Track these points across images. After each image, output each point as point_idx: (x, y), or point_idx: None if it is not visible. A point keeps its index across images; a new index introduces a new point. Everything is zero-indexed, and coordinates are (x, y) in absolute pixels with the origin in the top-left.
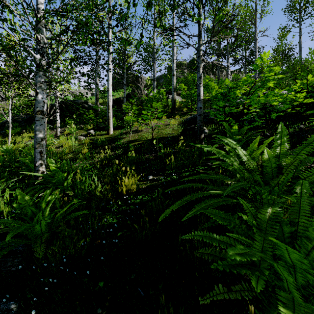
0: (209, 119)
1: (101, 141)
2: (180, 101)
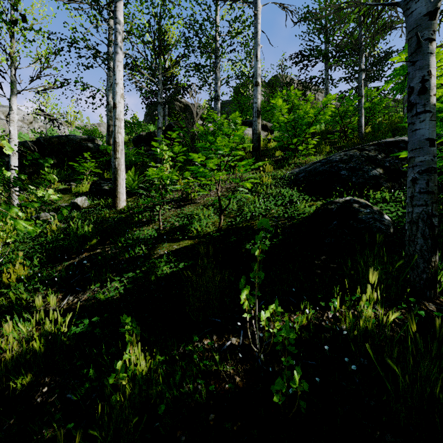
0: (367, 179)
1: (79, 236)
2: (266, 138)
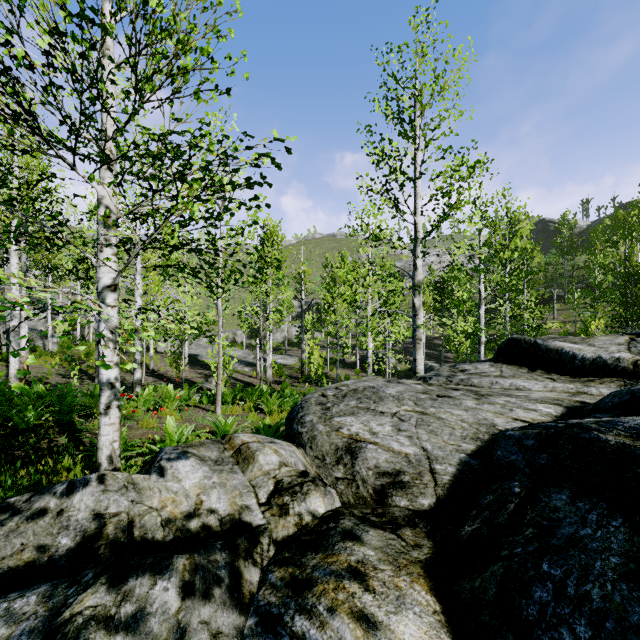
0: None
1: None
2: None
